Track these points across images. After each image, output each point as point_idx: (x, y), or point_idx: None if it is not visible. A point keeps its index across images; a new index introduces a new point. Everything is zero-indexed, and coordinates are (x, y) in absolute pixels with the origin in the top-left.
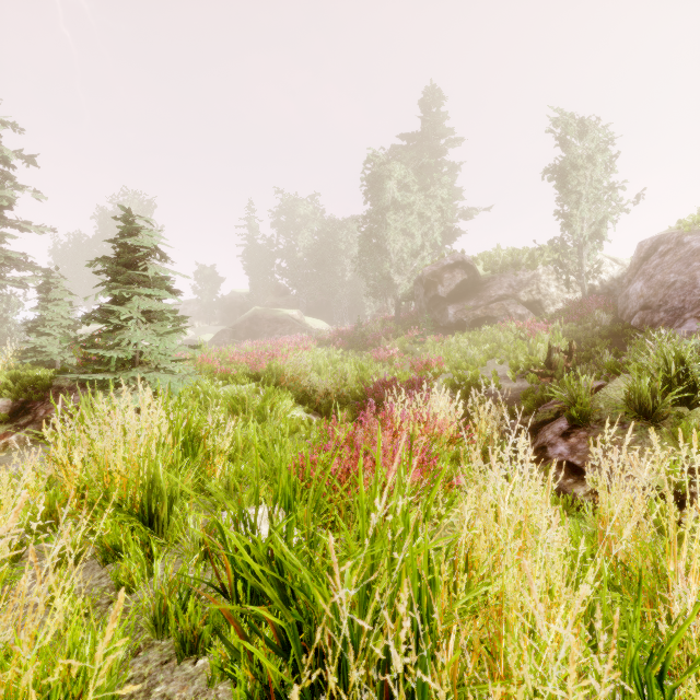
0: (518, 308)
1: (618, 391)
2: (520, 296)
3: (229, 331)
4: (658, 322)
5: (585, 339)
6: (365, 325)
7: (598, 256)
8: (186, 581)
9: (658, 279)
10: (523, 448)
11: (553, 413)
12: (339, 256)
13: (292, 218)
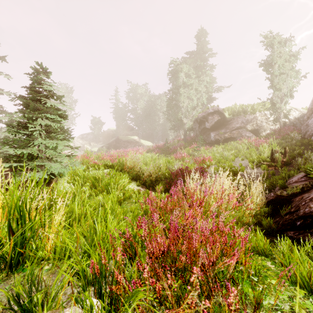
0: (247, 133)
1: None
2: (247, 127)
3: (105, 146)
4: None
5: (288, 147)
6: (169, 142)
7: (287, 107)
8: None
9: None
10: None
11: (299, 189)
12: (157, 112)
13: (135, 94)
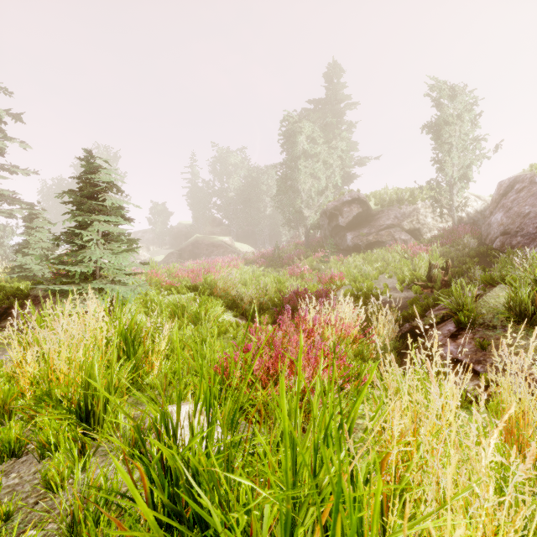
0: (402, 235)
1: (497, 299)
2: (403, 225)
3: (176, 254)
4: (516, 244)
5: (457, 258)
6: (282, 248)
7: (465, 194)
8: (103, 490)
9: (515, 210)
10: (438, 353)
11: (439, 318)
12: (261, 195)
13: (225, 166)
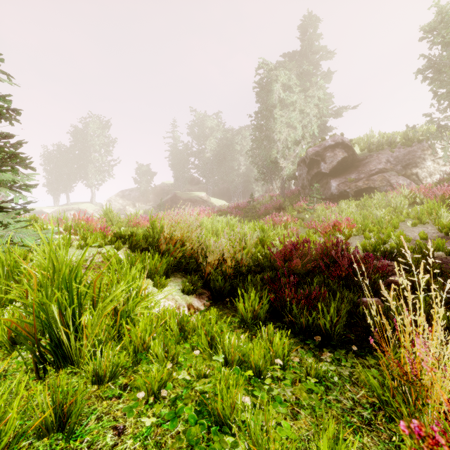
0: (400, 179)
1: None
2: (397, 170)
3: (156, 208)
4: None
5: None
6: (257, 199)
7: None
8: None
9: None
10: None
11: None
12: (236, 154)
13: (202, 129)
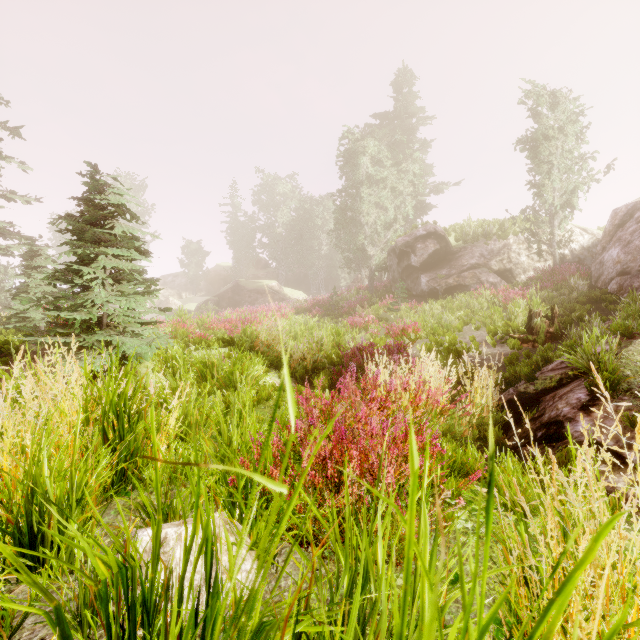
0: (490, 277)
1: None
2: (491, 265)
3: (213, 301)
4: (639, 287)
5: (563, 305)
6: (341, 294)
7: (568, 226)
8: None
9: (637, 244)
10: None
11: (555, 381)
12: (316, 231)
13: (272, 196)
